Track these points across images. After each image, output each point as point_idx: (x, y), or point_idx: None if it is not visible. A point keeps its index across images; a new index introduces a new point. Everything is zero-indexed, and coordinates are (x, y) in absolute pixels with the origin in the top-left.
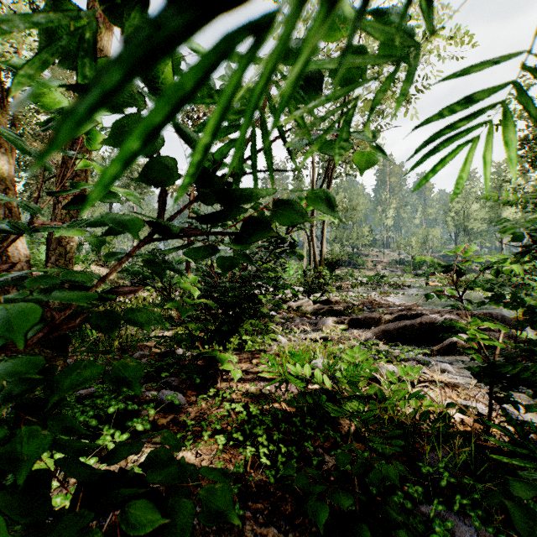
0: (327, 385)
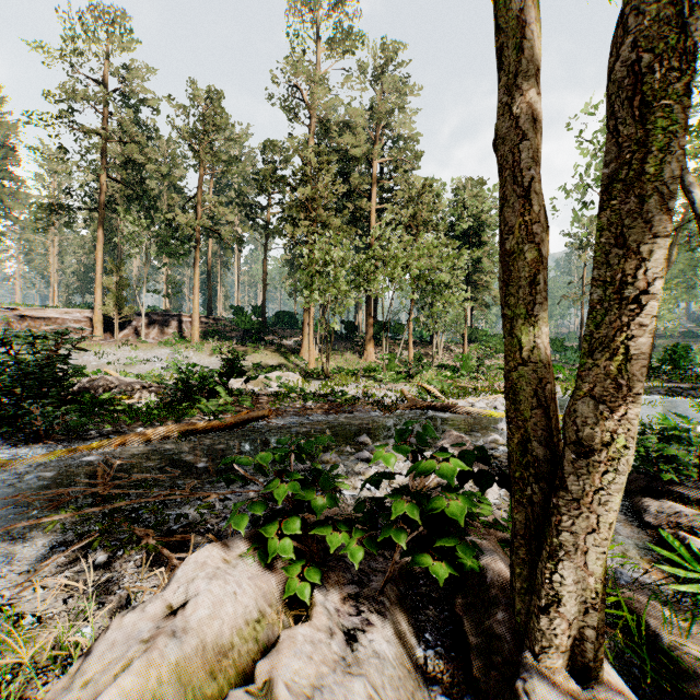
0: None
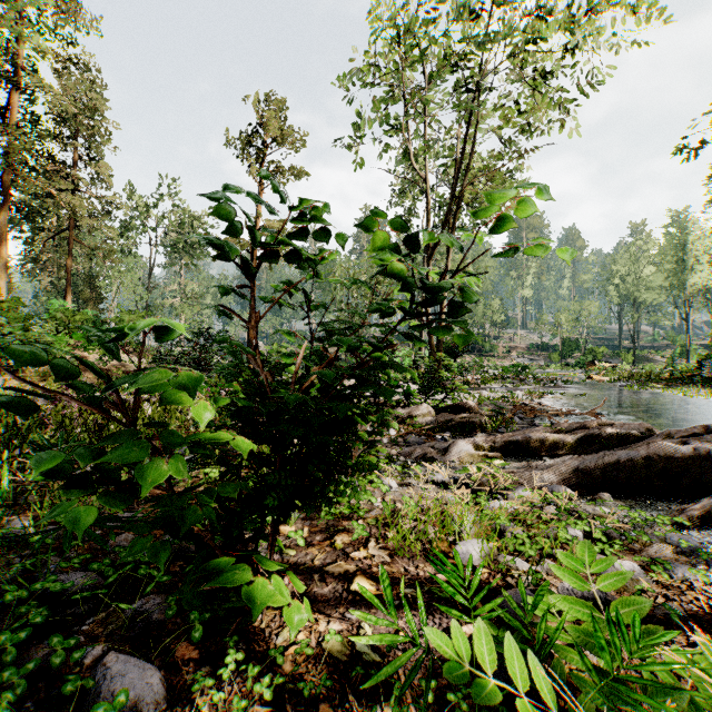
0: (546, 696)
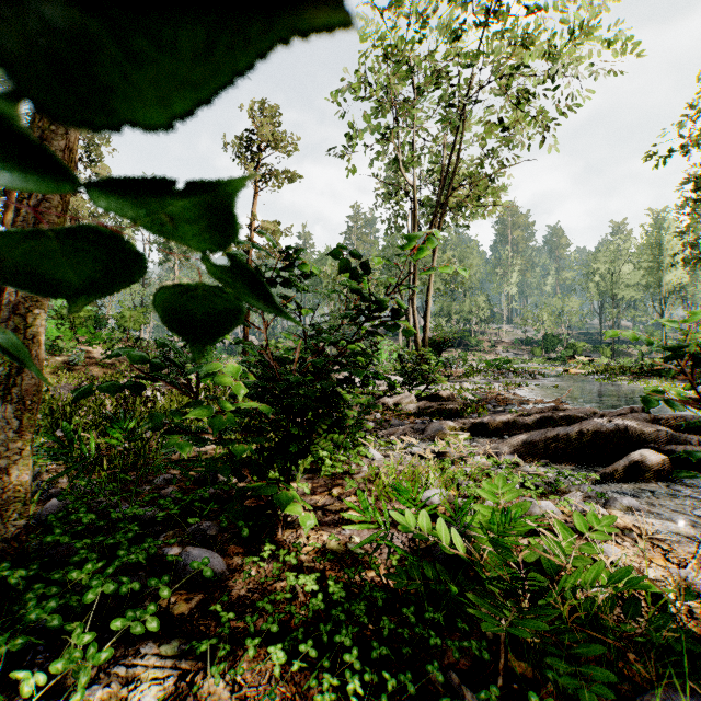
0: (458, 547)
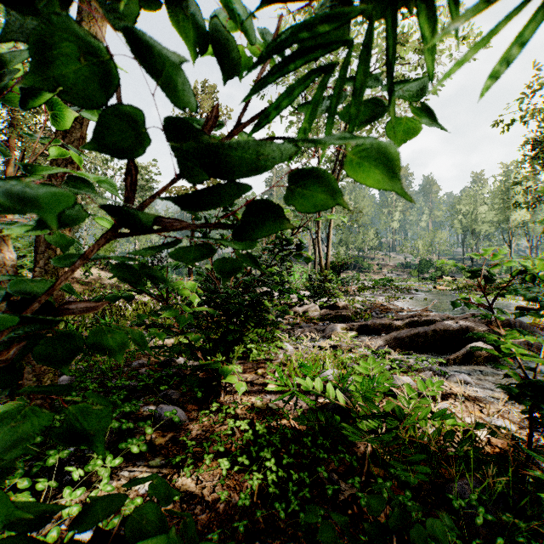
0: (340, 401)
